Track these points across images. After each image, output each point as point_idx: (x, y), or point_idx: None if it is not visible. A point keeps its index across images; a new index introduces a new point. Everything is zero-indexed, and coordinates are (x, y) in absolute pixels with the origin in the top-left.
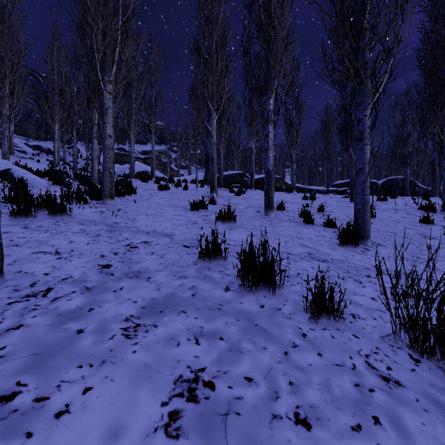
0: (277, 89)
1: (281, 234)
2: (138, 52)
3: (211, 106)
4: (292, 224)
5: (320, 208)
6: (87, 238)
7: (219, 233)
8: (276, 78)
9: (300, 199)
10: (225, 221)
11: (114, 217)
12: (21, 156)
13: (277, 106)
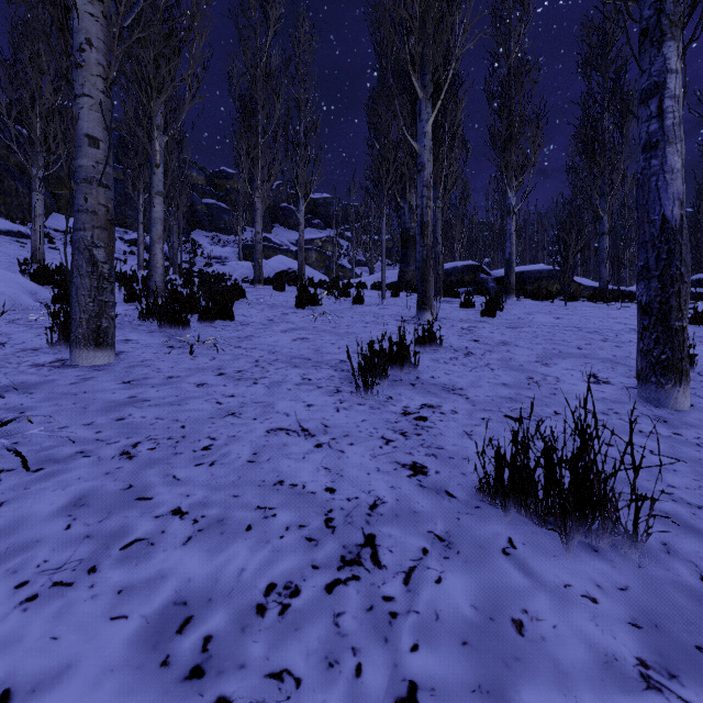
0: None
1: None
2: (269, 35)
3: (418, 88)
4: None
5: None
6: None
7: None
8: None
9: None
10: (565, 527)
11: None
12: None
13: None
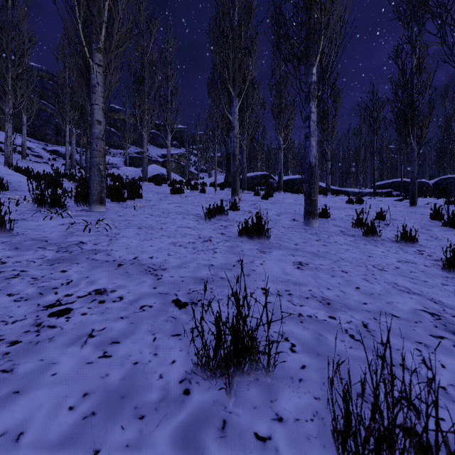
0: (321, 53)
1: (344, 260)
2: (151, 40)
3: (232, 91)
4: (348, 238)
5: (379, 215)
6: None
7: (245, 260)
8: (322, 35)
9: (343, 203)
10: (253, 237)
11: (86, 232)
12: (36, 160)
13: (322, 76)
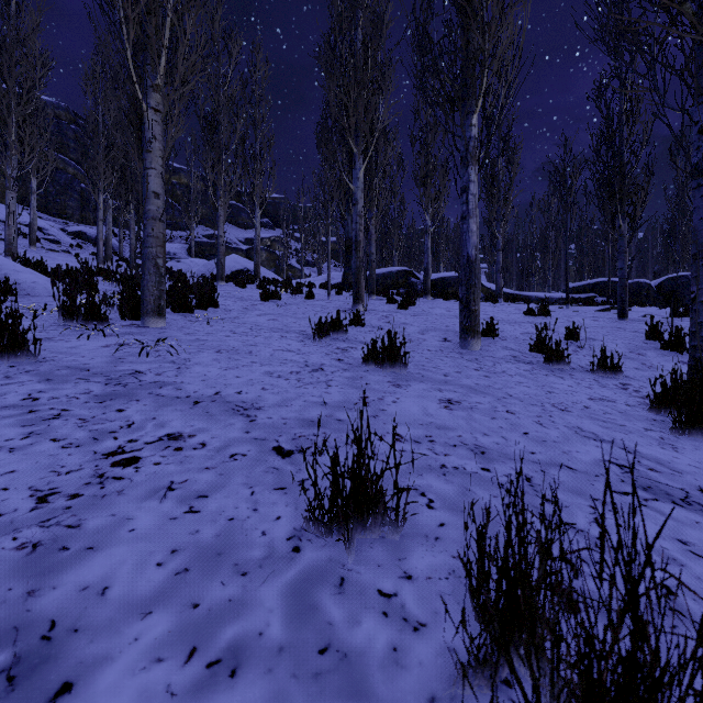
0: (485, 95)
1: (513, 397)
2: (231, 66)
3: (353, 146)
4: (523, 367)
5: (571, 333)
6: (14, 426)
7: (372, 397)
8: (486, 68)
9: (519, 315)
10: (384, 364)
11: (143, 357)
12: (51, 248)
13: (487, 128)
